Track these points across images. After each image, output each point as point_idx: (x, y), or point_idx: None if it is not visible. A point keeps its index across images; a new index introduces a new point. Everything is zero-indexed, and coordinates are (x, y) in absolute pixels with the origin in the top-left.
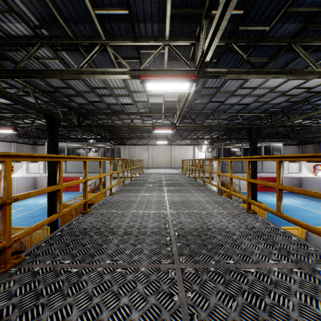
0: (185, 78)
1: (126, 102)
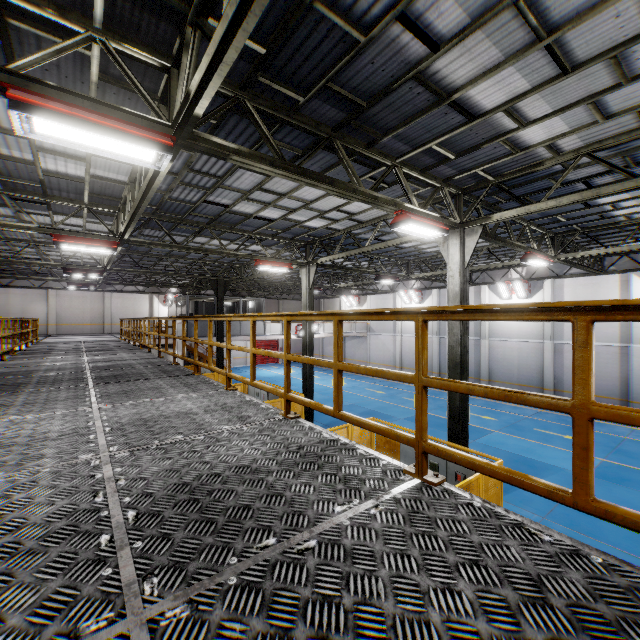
0: (107, 246)
1: None
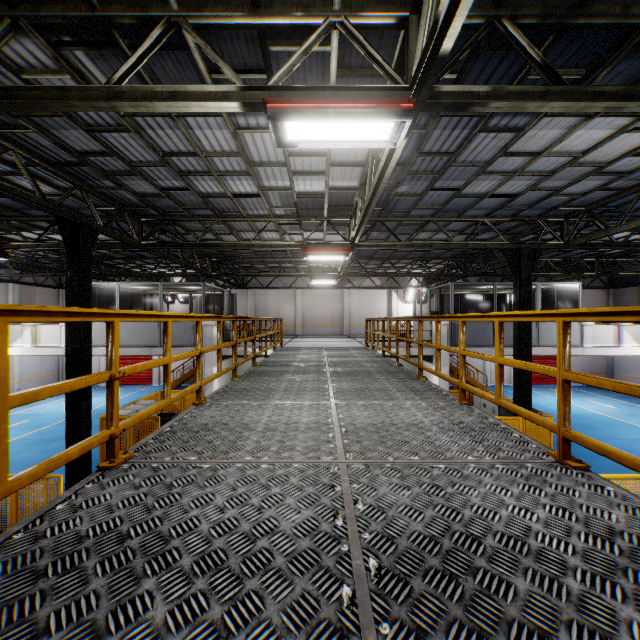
0: (385, 106)
1: (243, 189)
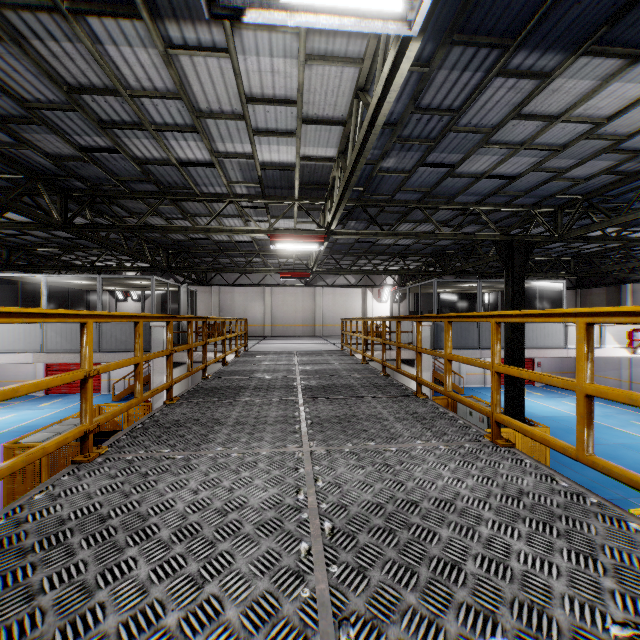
0: None
1: (191, 155)
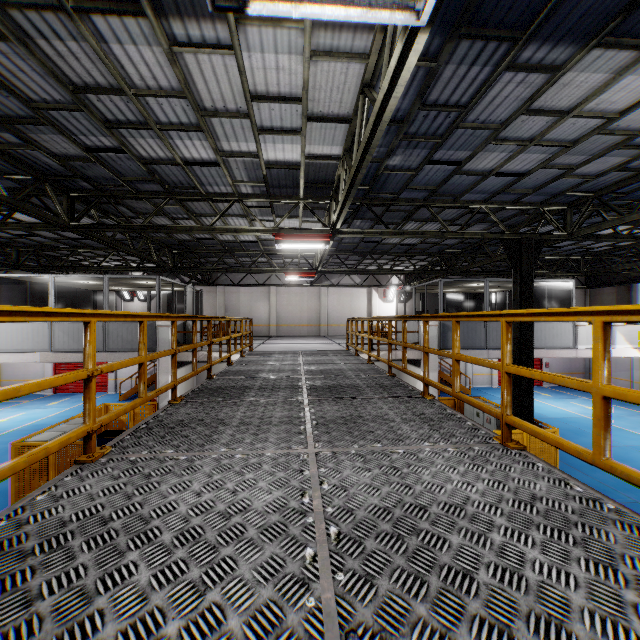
0: None
1: (196, 154)
